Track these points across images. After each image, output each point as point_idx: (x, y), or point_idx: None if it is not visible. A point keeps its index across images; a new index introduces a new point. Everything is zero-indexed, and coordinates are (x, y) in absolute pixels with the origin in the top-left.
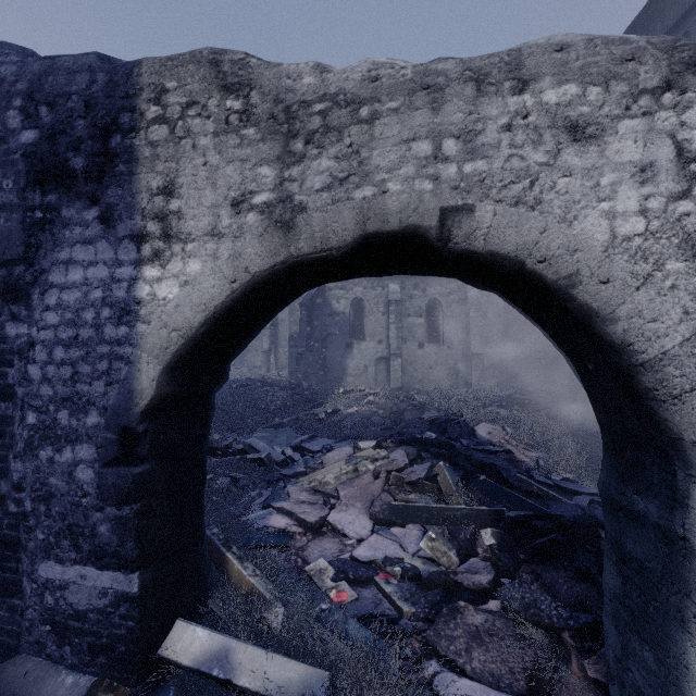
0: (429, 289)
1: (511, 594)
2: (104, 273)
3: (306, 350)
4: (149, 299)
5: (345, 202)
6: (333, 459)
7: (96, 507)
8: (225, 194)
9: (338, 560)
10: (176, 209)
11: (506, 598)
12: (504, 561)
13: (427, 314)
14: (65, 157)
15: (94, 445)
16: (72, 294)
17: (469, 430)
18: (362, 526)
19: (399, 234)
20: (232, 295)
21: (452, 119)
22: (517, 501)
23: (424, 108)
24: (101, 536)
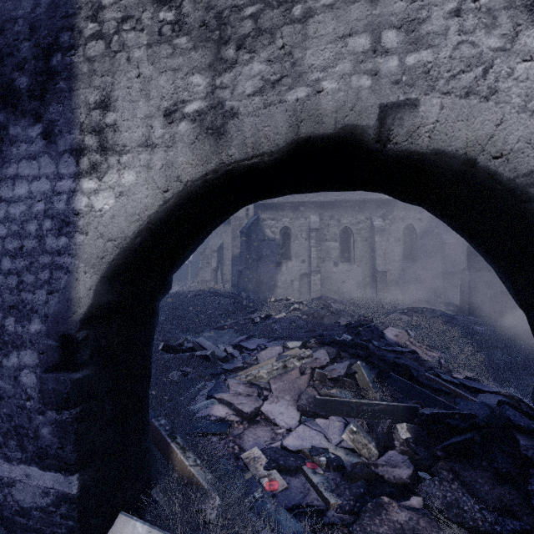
0: (342, 219)
1: (432, 491)
2: (47, 186)
3: (245, 268)
4: (87, 210)
5: (277, 105)
6: (266, 356)
7: (38, 410)
8: (158, 104)
9: (270, 449)
10: (112, 122)
11: (428, 496)
12: (419, 455)
13: (341, 239)
14: (11, 77)
15: (36, 351)
16: (18, 207)
17: (379, 333)
18: (291, 417)
19: (333, 138)
20: (165, 205)
21: (393, 8)
22: (427, 398)
23: (361, 0)
24: (43, 438)
